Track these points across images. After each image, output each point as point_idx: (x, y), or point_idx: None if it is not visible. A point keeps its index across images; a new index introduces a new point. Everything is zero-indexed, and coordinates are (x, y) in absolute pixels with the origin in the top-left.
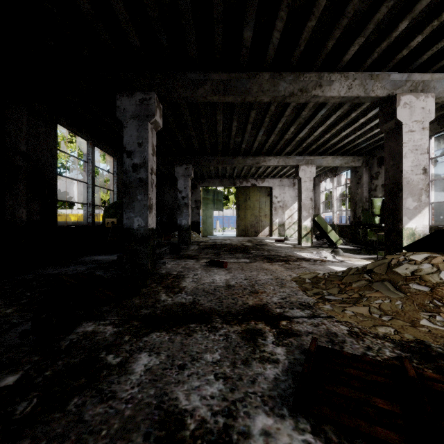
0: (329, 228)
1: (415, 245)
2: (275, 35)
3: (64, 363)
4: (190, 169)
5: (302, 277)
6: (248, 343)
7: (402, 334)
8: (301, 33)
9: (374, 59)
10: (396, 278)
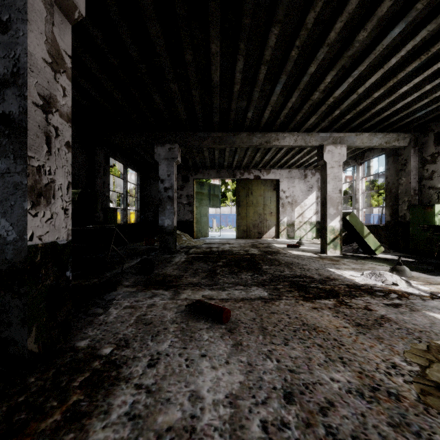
0: (365, 231)
1: None
2: None
3: None
4: (175, 150)
5: None
6: None
7: None
8: None
9: None
10: None
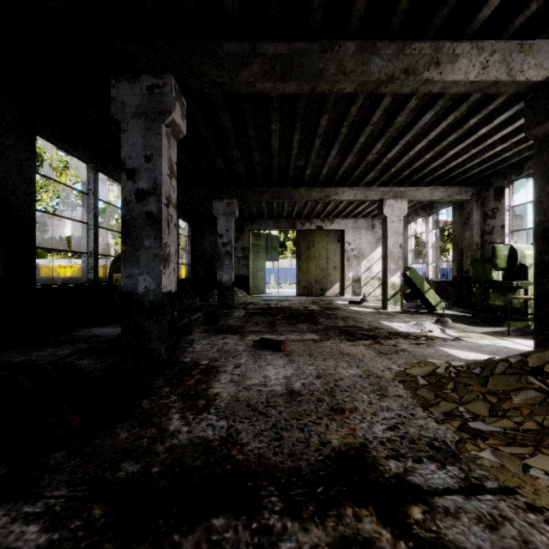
0: (426, 286)
1: None
2: None
3: None
4: (234, 205)
5: (411, 373)
6: None
7: None
8: None
9: (528, 16)
10: None
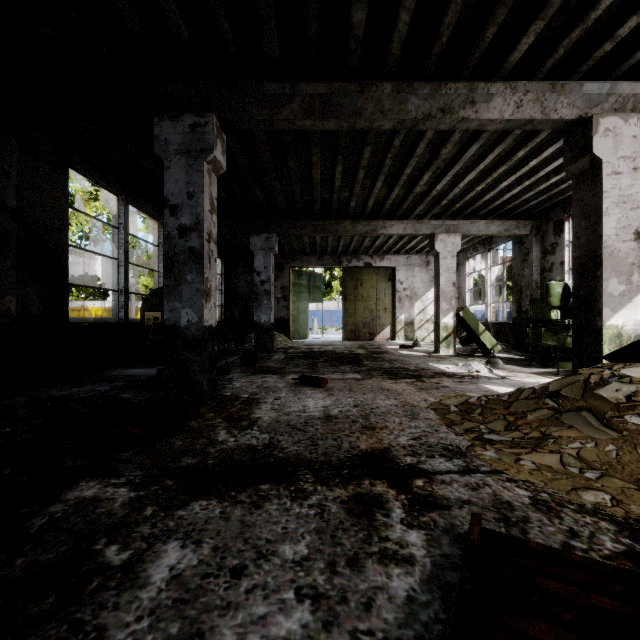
0: (481, 328)
1: (624, 352)
2: (403, 18)
3: (25, 563)
4: (273, 240)
5: (445, 403)
6: (358, 523)
7: (625, 505)
8: (444, 14)
9: (558, 59)
10: (601, 406)
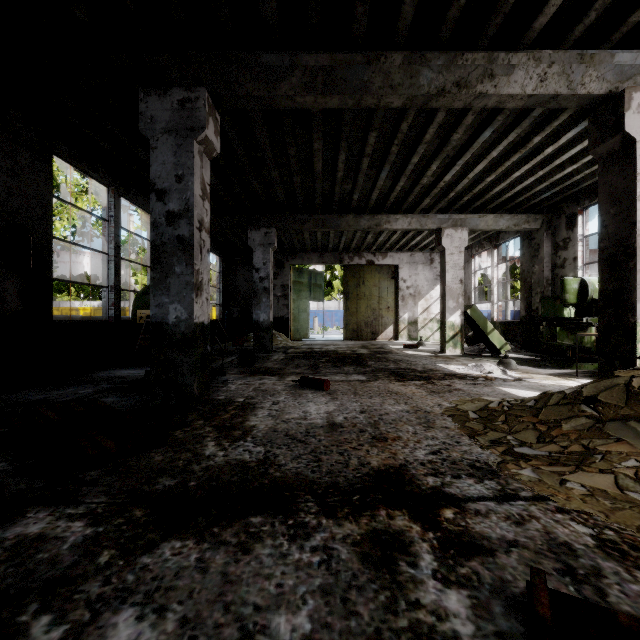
0: (489, 326)
1: None
2: None
3: None
4: (272, 235)
5: (462, 409)
6: (376, 577)
7: None
8: None
9: (588, 25)
10: None
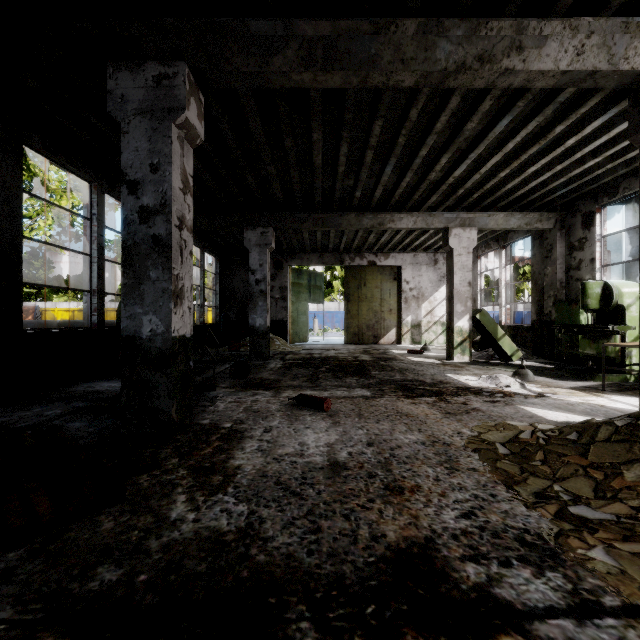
0: (500, 332)
1: None
2: None
3: None
4: (269, 234)
5: (487, 439)
6: None
7: None
8: None
9: None
10: None
